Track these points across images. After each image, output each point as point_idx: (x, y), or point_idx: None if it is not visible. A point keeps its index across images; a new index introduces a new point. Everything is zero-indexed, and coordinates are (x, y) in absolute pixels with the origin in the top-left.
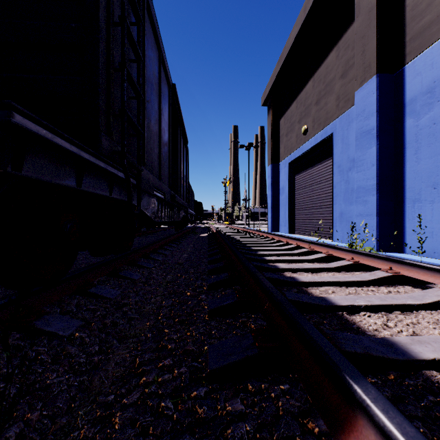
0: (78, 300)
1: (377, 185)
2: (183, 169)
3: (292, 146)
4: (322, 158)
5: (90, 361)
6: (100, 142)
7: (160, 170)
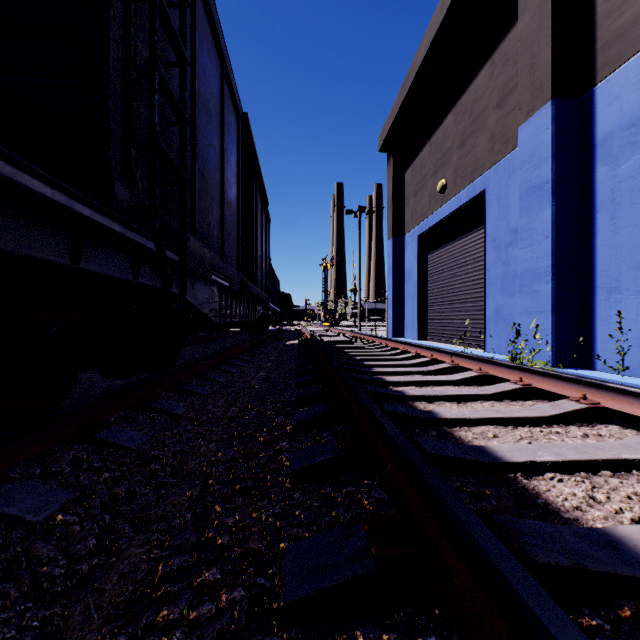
0: (75, 451)
1: (552, 268)
2: (262, 244)
3: (423, 210)
4: (468, 228)
5: (72, 574)
6: (111, 190)
7: (223, 242)
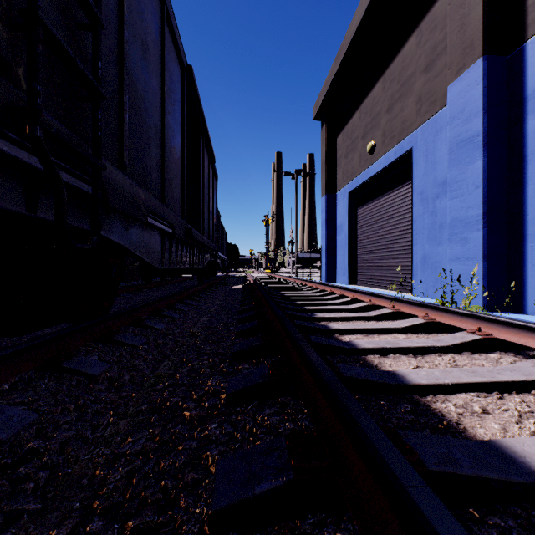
0: None
1: (483, 216)
2: (209, 197)
3: (354, 169)
4: (396, 184)
5: None
6: None
7: (163, 186)
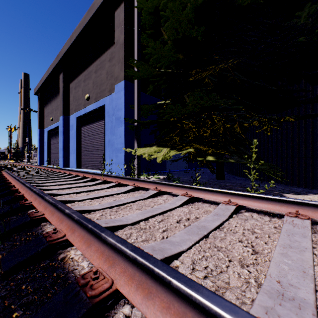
0: None
1: (63, 148)
2: None
3: (49, 123)
4: (58, 133)
5: None
6: None
7: None
